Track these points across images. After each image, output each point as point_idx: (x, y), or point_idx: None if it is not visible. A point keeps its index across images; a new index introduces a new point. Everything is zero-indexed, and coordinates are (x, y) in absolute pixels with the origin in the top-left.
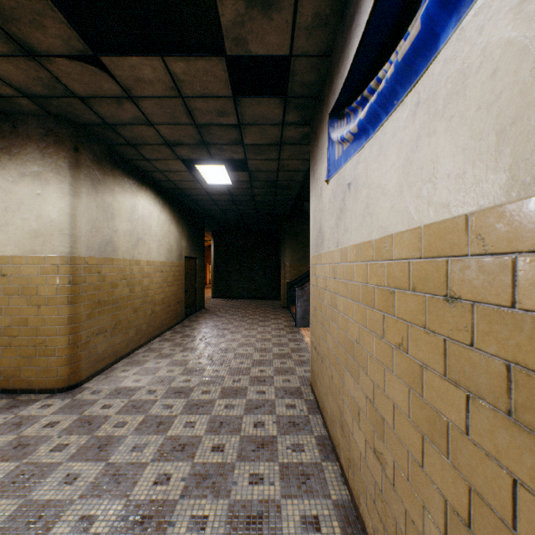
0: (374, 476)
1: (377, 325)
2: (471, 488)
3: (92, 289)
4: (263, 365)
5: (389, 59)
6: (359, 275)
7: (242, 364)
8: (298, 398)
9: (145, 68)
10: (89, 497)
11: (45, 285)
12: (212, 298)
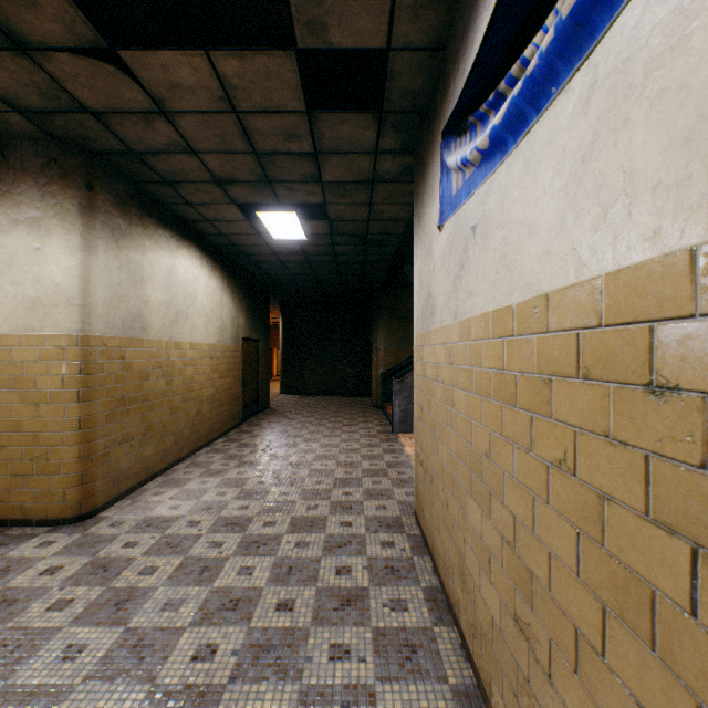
0: (515, 656)
1: (520, 432)
2: (703, 707)
3: (112, 381)
4: (349, 486)
5: (541, 28)
6: (489, 358)
7: (319, 485)
8: (397, 532)
9: (183, 69)
10: (97, 681)
11: (46, 375)
12: (280, 395)
